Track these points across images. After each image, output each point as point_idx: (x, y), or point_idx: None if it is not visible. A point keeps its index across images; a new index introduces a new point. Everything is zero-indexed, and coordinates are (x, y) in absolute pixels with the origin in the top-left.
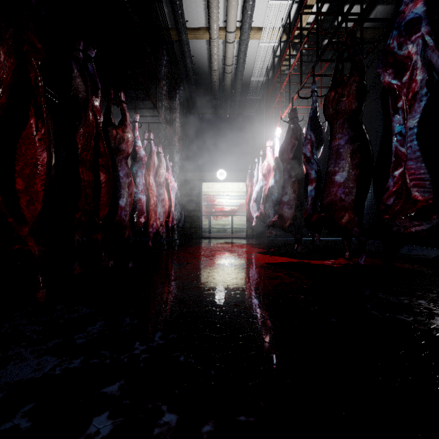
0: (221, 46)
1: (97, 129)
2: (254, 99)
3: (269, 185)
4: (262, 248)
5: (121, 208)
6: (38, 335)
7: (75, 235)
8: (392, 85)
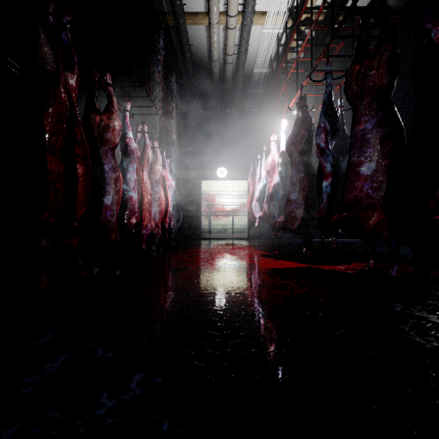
0: (221, 34)
1: (72, 112)
2: (256, 92)
3: (274, 182)
4: (265, 251)
5: (106, 207)
6: None
7: (42, 240)
8: None
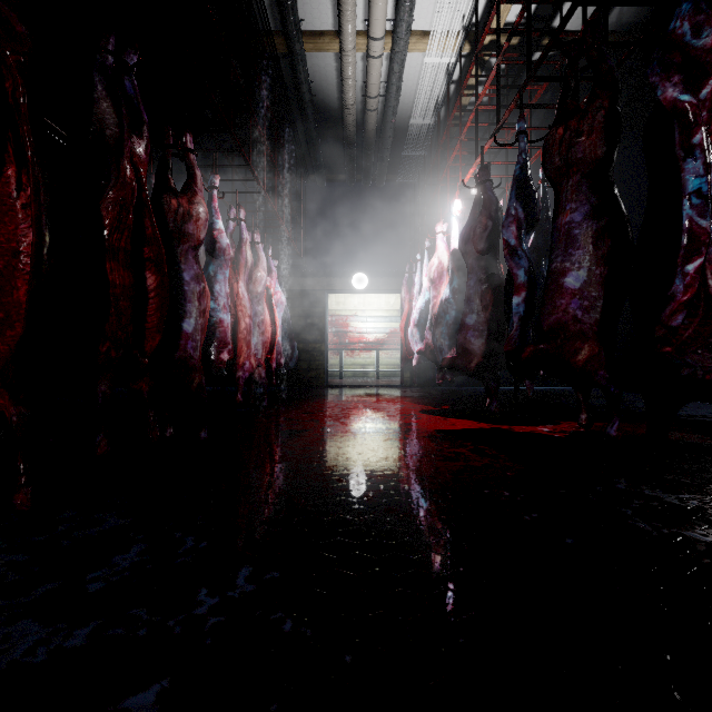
0: (359, 65)
1: (140, 196)
2: (414, 155)
3: (442, 298)
4: (428, 404)
5: (185, 336)
6: (18, 572)
7: (99, 384)
8: (680, 105)
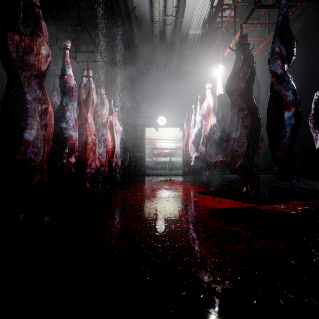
0: None
1: None
2: (190, 54)
3: (211, 124)
4: (200, 186)
5: (29, 144)
6: None
7: None
8: None
